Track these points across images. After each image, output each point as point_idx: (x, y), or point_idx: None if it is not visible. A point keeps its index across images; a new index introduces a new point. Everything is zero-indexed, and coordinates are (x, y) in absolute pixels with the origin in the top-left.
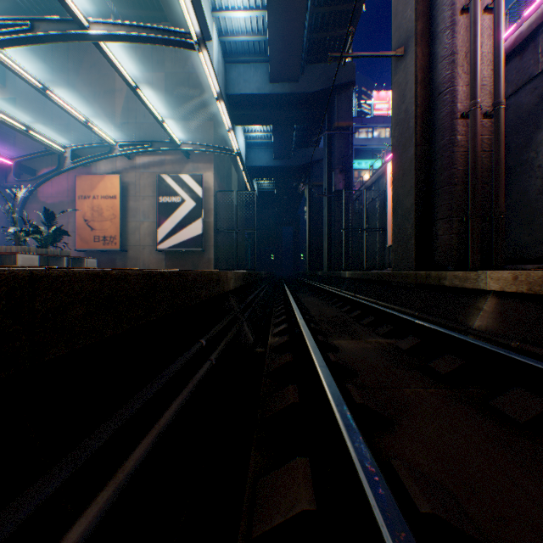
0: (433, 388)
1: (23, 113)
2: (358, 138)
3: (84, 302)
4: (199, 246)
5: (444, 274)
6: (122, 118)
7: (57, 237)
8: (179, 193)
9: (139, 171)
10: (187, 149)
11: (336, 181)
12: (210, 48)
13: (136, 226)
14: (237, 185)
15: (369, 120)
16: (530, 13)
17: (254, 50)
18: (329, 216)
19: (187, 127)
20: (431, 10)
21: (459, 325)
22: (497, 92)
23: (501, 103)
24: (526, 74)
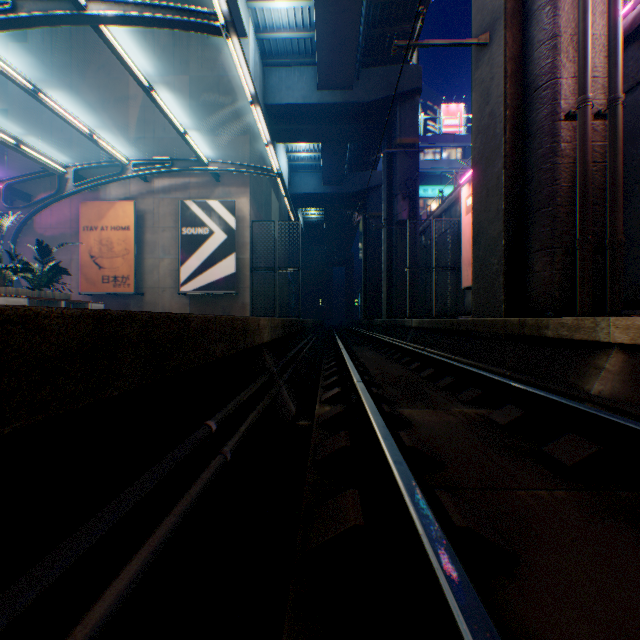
0: (561, 489)
1: (16, 125)
2: (423, 160)
3: None
4: (231, 288)
5: (545, 321)
6: (137, 132)
7: (53, 277)
8: (206, 223)
9: (158, 197)
10: (217, 169)
11: (398, 210)
12: (245, 46)
13: (154, 264)
14: (278, 215)
15: (437, 138)
16: None
17: (298, 50)
18: (390, 253)
19: (216, 143)
20: None
21: (572, 389)
22: (614, 84)
23: (618, 98)
24: None
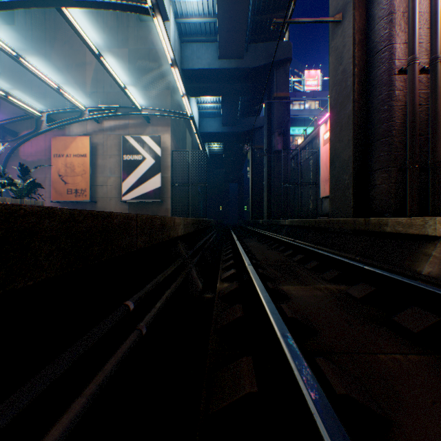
0: (414, 353)
1: (6, 83)
2: (292, 109)
3: None
4: (158, 198)
5: (385, 220)
6: (92, 88)
7: (31, 189)
8: (140, 151)
9: (106, 134)
10: (147, 114)
11: (275, 143)
12: (168, 28)
13: (103, 181)
14: (191, 147)
15: (301, 94)
16: None
17: (205, 31)
18: (269, 173)
19: (147, 96)
20: None
21: (408, 271)
22: (434, 47)
23: (438, 57)
24: None
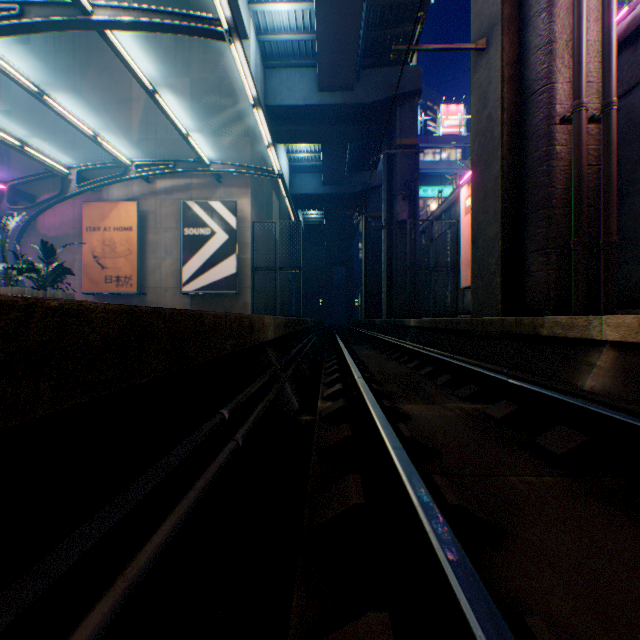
0: (550, 475)
1: (19, 127)
2: (423, 161)
3: None
4: (233, 288)
5: (540, 320)
6: (140, 133)
7: (58, 277)
8: (208, 223)
9: (160, 198)
10: (218, 170)
11: (398, 211)
12: (246, 49)
13: (156, 264)
14: (278, 216)
15: (436, 138)
16: None
17: (299, 52)
18: (390, 253)
19: (218, 144)
20: None
21: (565, 386)
22: (607, 89)
23: (612, 103)
24: None
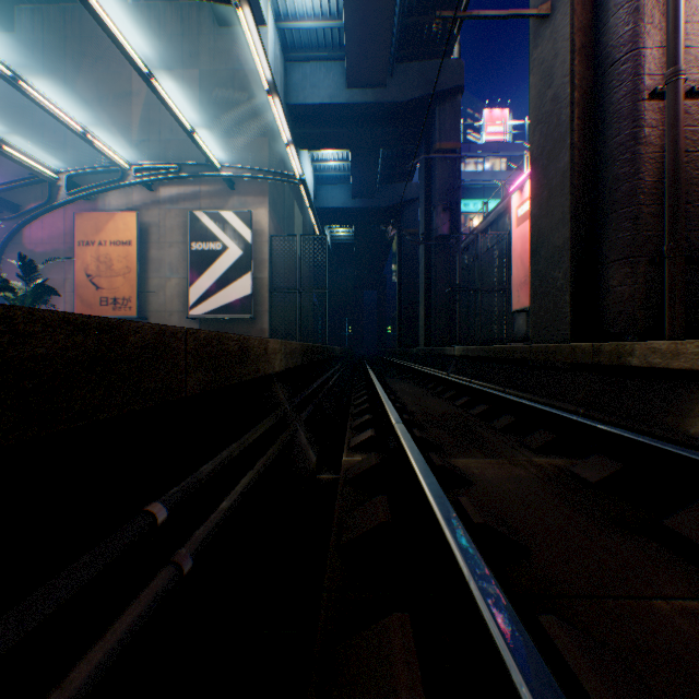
0: None
1: (2, 126)
2: (464, 171)
3: None
4: (248, 312)
5: (629, 347)
6: (141, 133)
7: (39, 297)
8: (219, 237)
9: (164, 208)
10: (231, 175)
11: (438, 223)
12: (264, 36)
13: (160, 285)
14: (302, 231)
15: (479, 147)
16: None
17: (324, 42)
18: (428, 272)
19: (230, 146)
20: None
21: (675, 433)
22: None
23: None
24: None
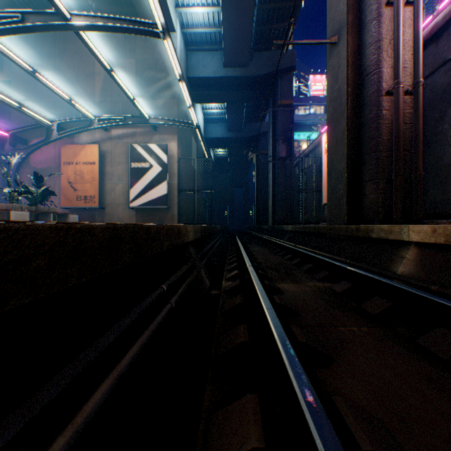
0: (366, 327)
1: (17, 92)
2: (297, 114)
3: (47, 254)
4: (165, 204)
5: (371, 227)
6: (100, 97)
7: (45, 197)
8: (148, 159)
9: (114, 141)
10: (155, 123)
11: (279, 150)
12: (174, 38)
13: (112, 188)
14: (196, 153)
15: (307, 99)
16: (444, 7)
17: (210, 40)
18: (273, 179)
19: (154, 105)
20: (360, 4)
21: (385, 271)
22: (417, 73)
23: (419, 82)
24: (441, 58)
